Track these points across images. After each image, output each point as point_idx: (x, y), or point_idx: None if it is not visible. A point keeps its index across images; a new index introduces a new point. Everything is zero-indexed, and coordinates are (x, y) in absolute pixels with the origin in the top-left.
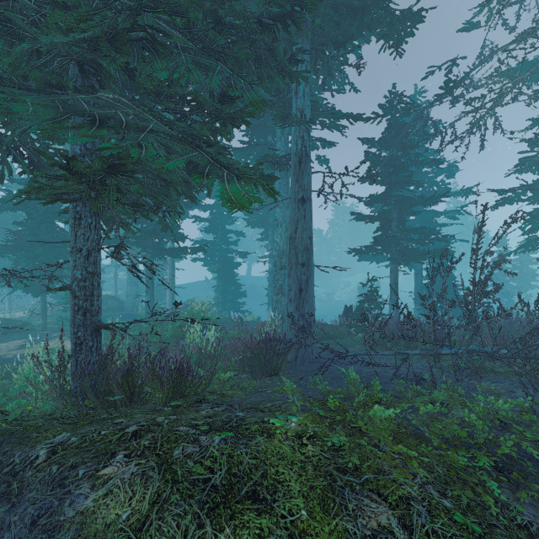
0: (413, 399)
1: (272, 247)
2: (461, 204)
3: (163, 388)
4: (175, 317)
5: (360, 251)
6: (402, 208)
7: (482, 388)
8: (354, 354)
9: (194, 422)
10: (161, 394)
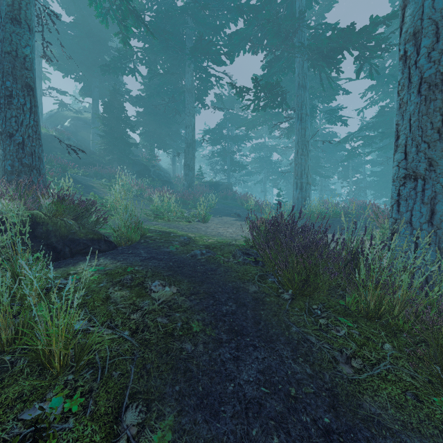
0: None
1: None
2: None
3: None
4: None
5: None
6: None
7: None
8: None
9: None
10: None
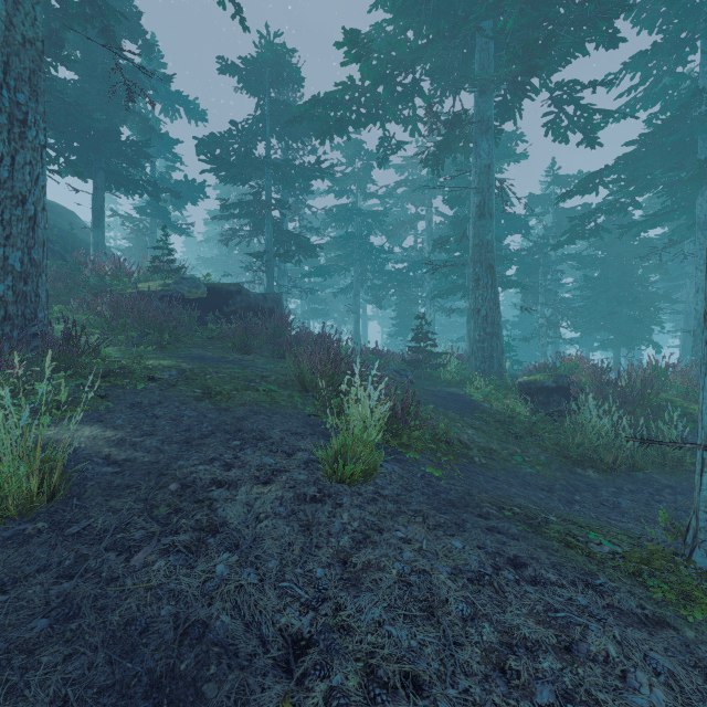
0: None
1: None
2: None
3: None
4: None
5: None
6: None
7: None
8: None
9: None
10: None
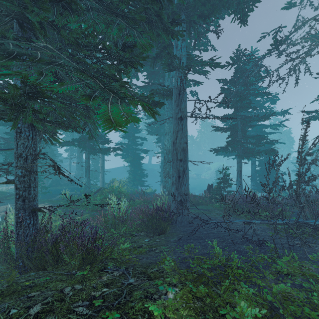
0: (264, 270)
1: (163, 147)
2: (278, 120)
3: (79, 254)
4: (102, 191)
5: (218, 150)
6: (245, 123)
7: (313, 258)
8: (215, 222)
9: (93, 293)
10: (77, 259)
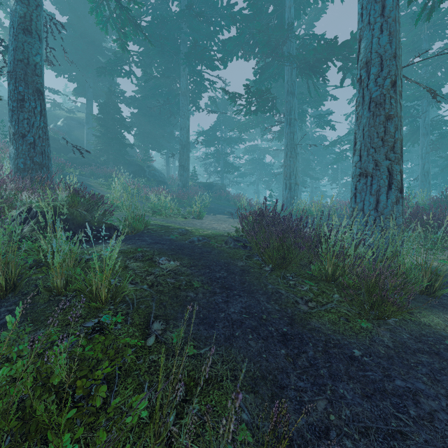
0: None
1: None
2: None
3: None
4: None
5: None
6: None
7: None
8: None
9: None
10: None
